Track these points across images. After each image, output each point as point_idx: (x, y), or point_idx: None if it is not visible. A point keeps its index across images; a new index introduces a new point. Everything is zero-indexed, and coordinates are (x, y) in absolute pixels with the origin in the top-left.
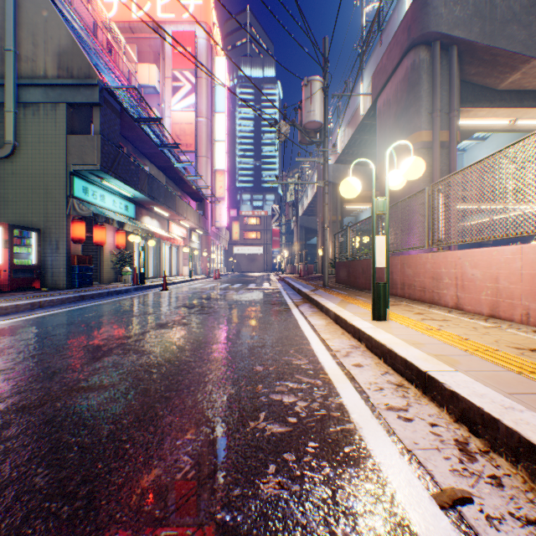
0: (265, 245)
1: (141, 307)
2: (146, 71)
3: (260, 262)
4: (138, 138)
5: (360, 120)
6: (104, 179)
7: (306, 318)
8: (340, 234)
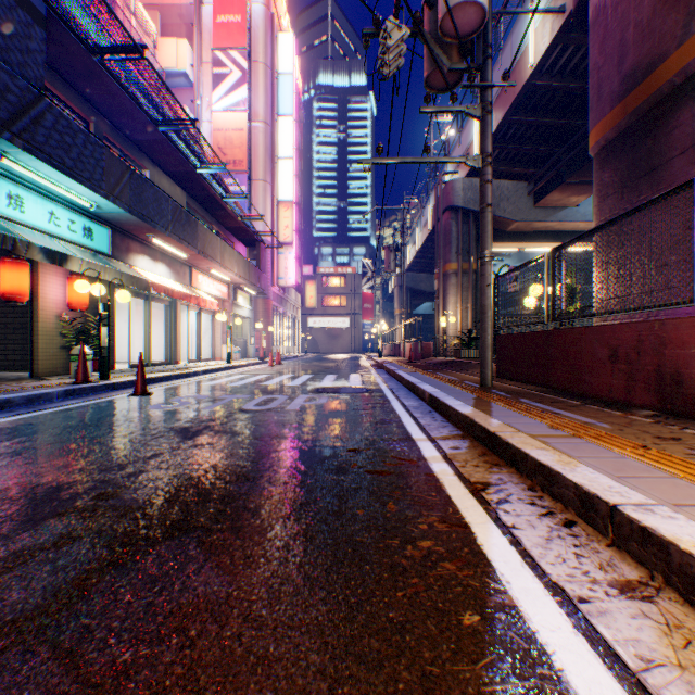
0: (352, 316)
1: None
2: (171, 49)
3: (346, 339)
4: (114, 103)
5: (526, 77)
6: None
7: None
8: None
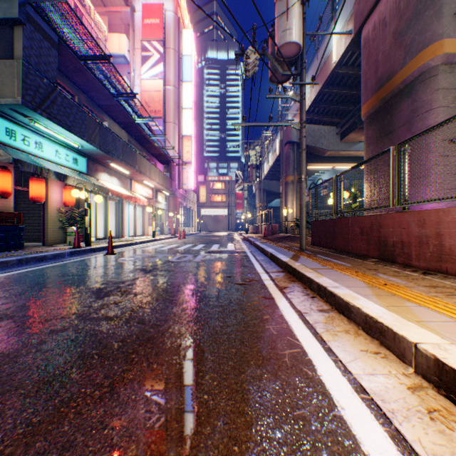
0: (229, 207)
1: (19, 294)
2: (116, 40)
3: (225, 223)
4: (90, 85)
5: (332, 68)
6: (34, 120)
7: (328, 347)
8: (307, 192)
